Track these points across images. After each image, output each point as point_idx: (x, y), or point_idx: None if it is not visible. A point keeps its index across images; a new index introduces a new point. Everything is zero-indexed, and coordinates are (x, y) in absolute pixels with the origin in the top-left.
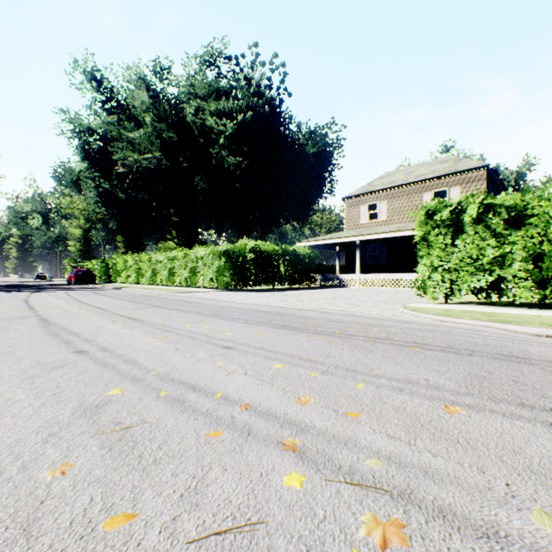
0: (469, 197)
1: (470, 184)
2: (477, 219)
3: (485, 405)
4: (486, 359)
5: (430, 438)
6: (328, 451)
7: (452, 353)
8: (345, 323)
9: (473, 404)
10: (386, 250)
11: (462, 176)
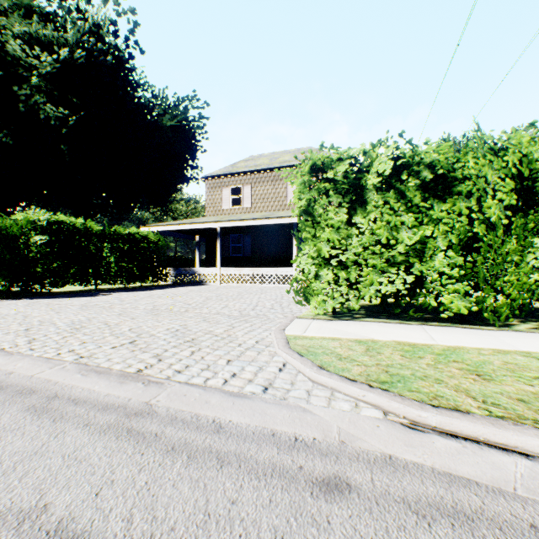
0: (377, 144)
1: None
2: (387, 182)
3: None
4: None
5: None
6: None
7: None
8: None
9: None
10: (251, 241)
11: None
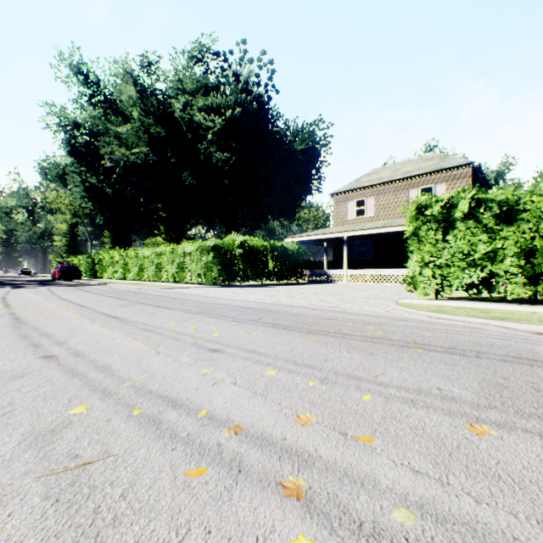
0: (460, 191)
1: (455, 181)
2: (468, 214)
3: (514, 423)
4: (495, 361)
5: (465, 473)
6: (341, 497)
7: (458, 354)
8: (338, 321)
9: (500, 422)
10: (373, 246)
11: (448, 173)
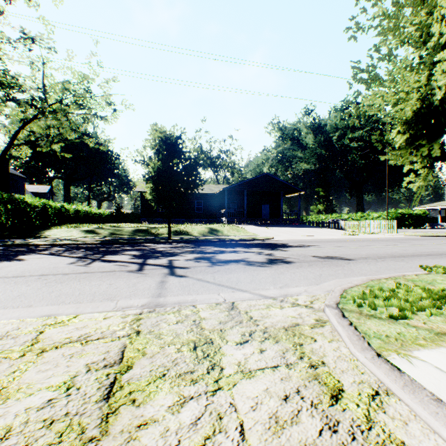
0: None
1: None
2: None
3: None
4: None
5: None
6: None
7: None
8: None
9: None
10: None
11: None
